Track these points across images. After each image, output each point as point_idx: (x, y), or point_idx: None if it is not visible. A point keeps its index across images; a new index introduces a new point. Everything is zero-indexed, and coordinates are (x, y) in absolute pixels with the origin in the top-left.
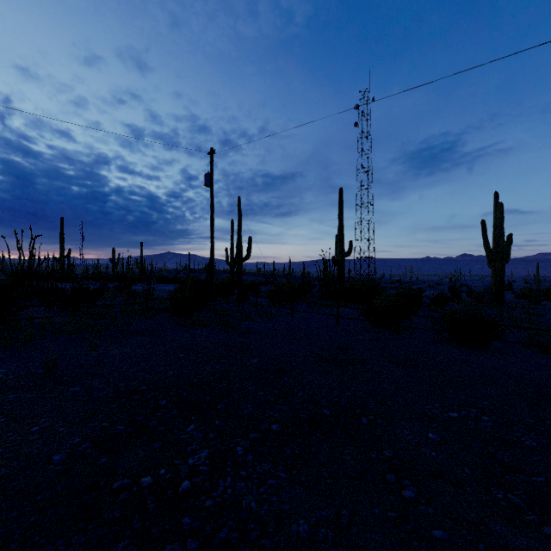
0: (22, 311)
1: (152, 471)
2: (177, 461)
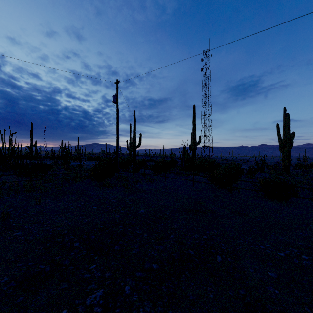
0: (2, 177)
1: (56, 311)
2: (78, 300)
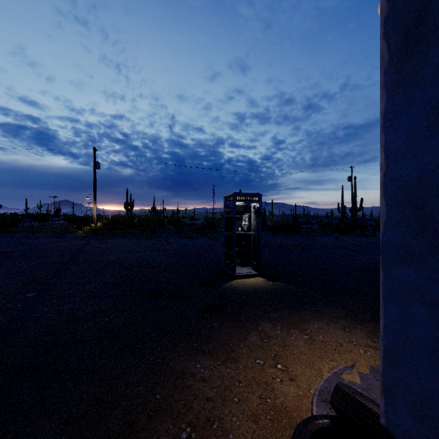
0: None
1: None
2: None
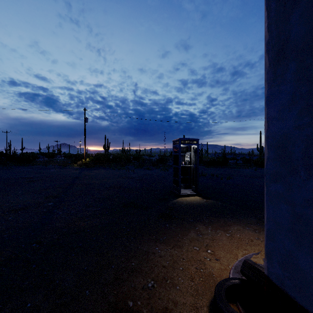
0: None
1: None
2: None
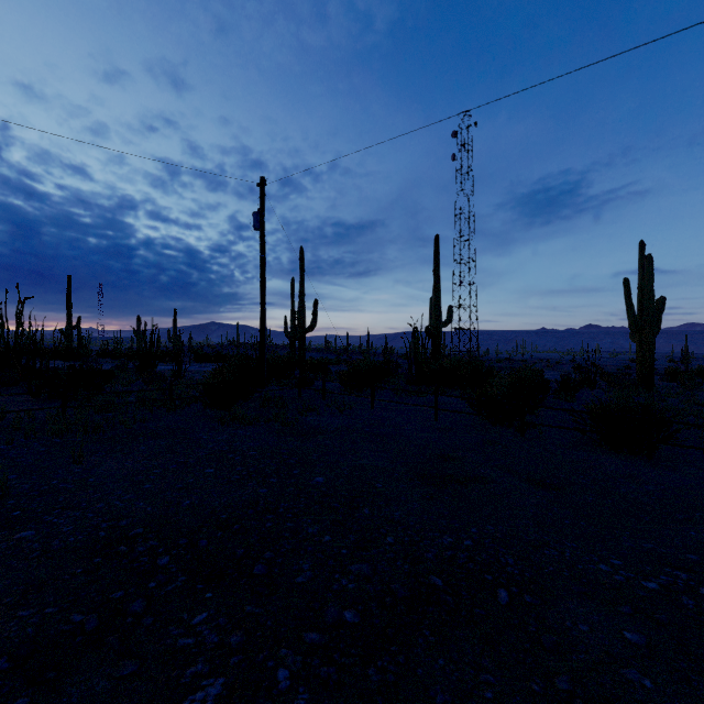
0: None
1: None
2: None
